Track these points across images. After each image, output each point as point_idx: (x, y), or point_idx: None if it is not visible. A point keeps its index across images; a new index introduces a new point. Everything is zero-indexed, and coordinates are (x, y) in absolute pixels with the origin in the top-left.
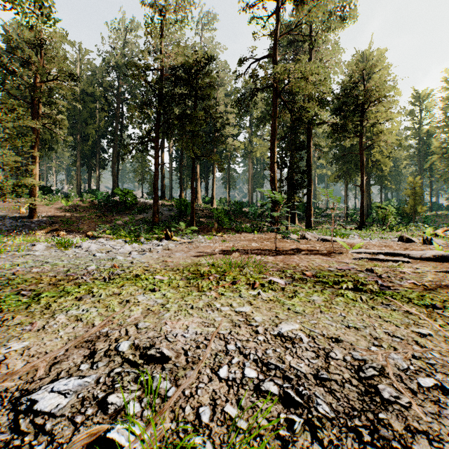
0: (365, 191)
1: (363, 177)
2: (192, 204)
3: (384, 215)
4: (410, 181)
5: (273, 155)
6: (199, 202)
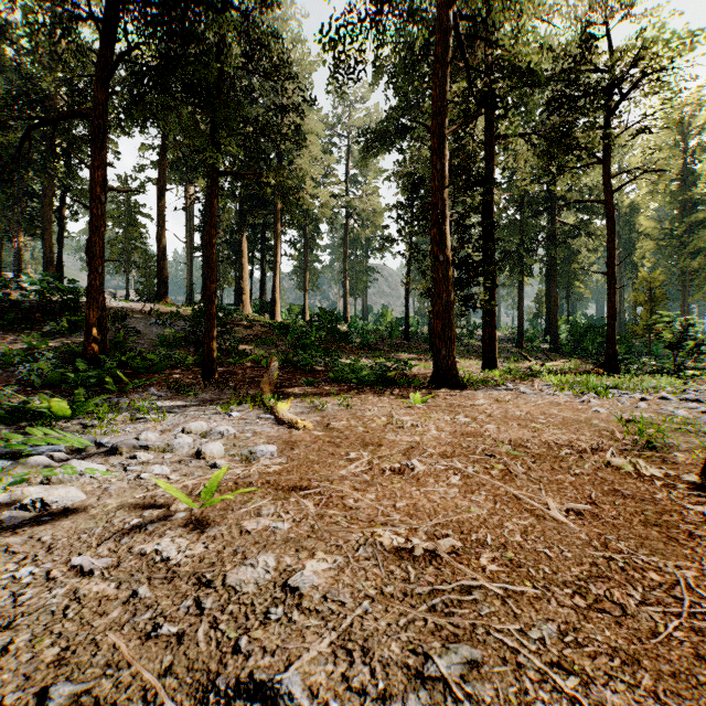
0: (555, 297)
1: (613, 254)
2: (208, 305)
3: (678, 338)
4: (642, 277)
5: (442, 167)
6: (247, 311)
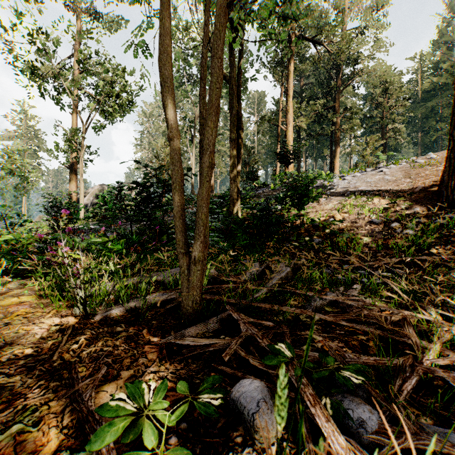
0: None
1: None
2: None
3: None
4: None
5: None
6: None
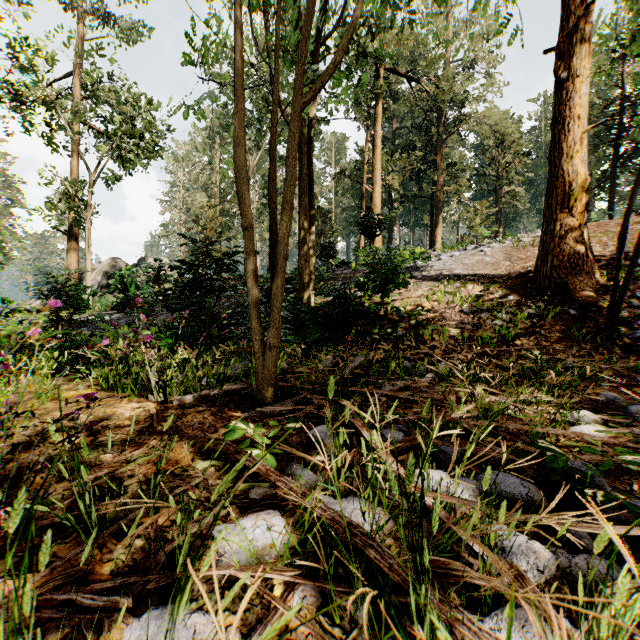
0: None
1: None
2: None
3: None
4: None
5: None
6: None
